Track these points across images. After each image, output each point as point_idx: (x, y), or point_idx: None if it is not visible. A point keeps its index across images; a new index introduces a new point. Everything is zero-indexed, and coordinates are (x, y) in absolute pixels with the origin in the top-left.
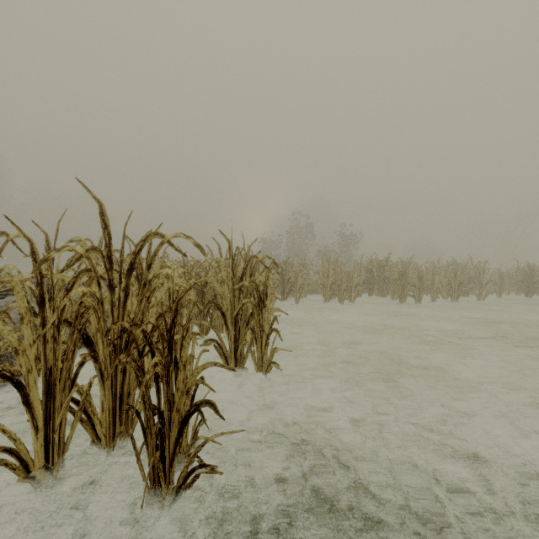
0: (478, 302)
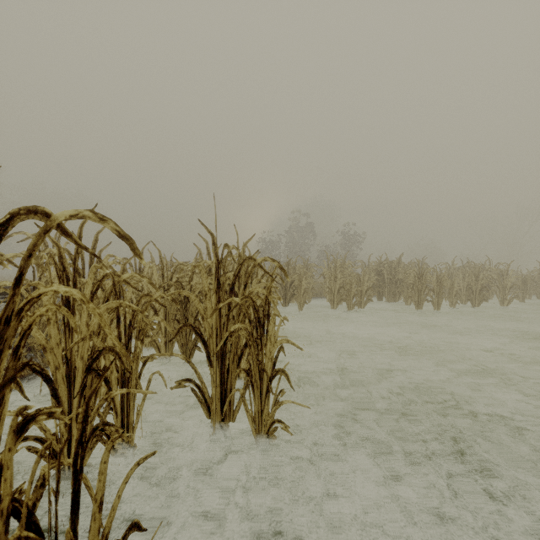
0: (502, 308)
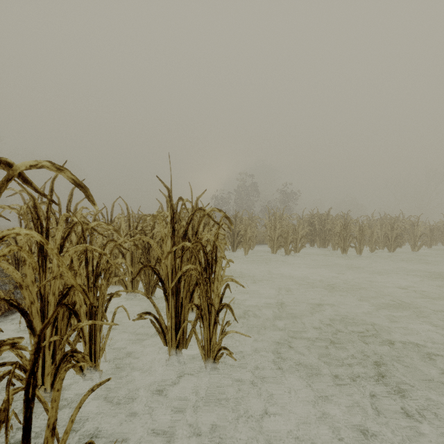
0: (413, 253)
